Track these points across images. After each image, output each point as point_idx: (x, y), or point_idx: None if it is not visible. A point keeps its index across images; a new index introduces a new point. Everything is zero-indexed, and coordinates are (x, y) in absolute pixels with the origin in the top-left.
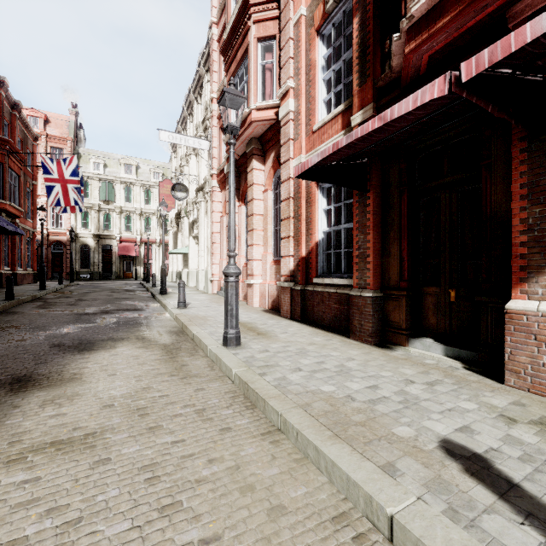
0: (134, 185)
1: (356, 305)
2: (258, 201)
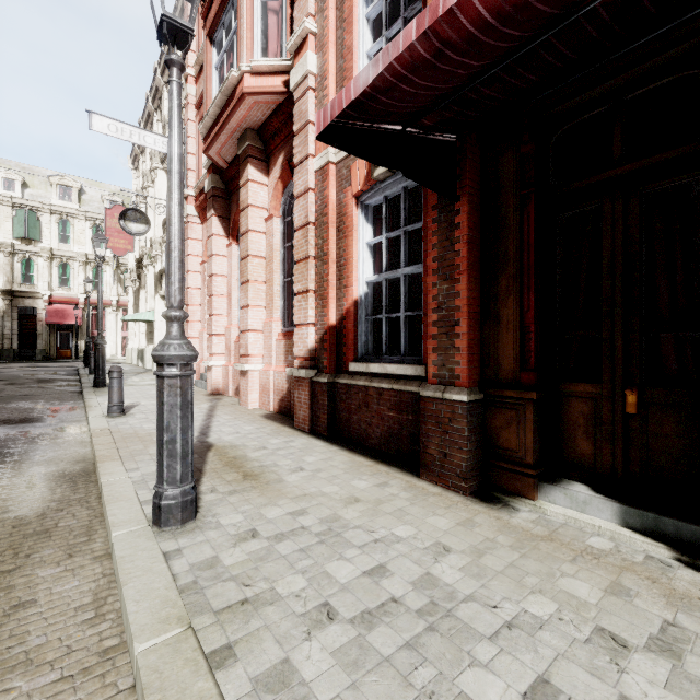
0: (74, 218)
1: (433, 417)
2: (258, 235)
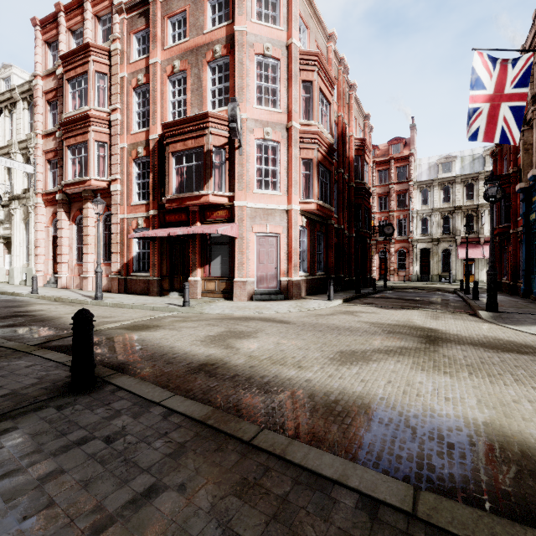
0: None
1: (151, 283)
2: (92, 227)
